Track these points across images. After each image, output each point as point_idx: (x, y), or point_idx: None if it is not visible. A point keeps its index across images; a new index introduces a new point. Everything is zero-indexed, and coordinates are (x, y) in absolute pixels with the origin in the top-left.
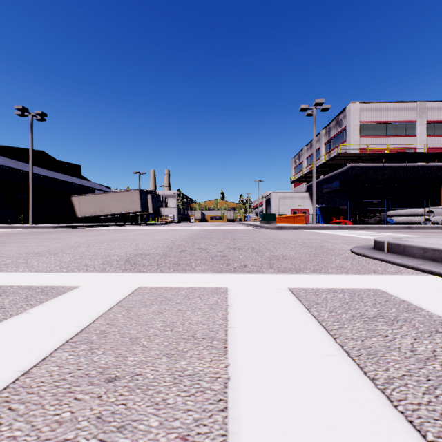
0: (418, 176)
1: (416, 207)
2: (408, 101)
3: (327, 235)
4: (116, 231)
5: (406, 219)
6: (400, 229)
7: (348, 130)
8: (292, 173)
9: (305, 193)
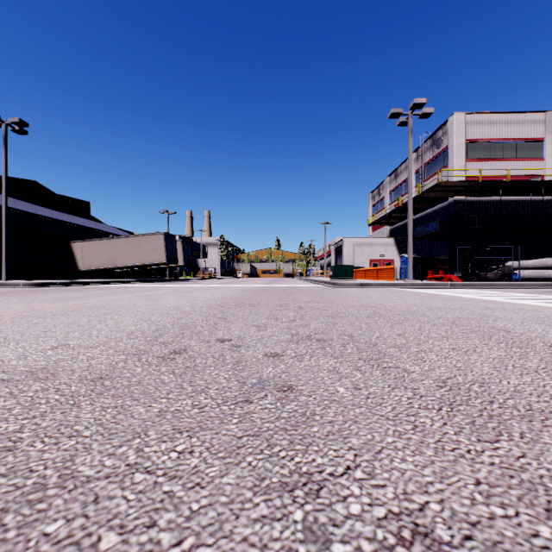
0: (546, 214)
1: (543, 257)
2: (533, 111)
3: (456, 300)
4: (117, 290)
5: (535, 274)
6: (541, 288)
7: (450, 152)
8: (369, 213)
9: (389, 239)
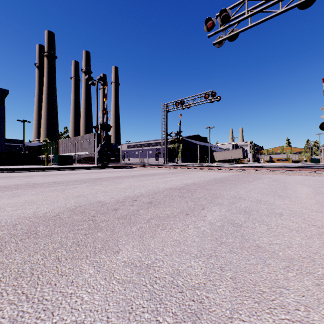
0: None
1: None
2: None
3: None
4: None
5: None
6: None
7: None
8: None
9: None
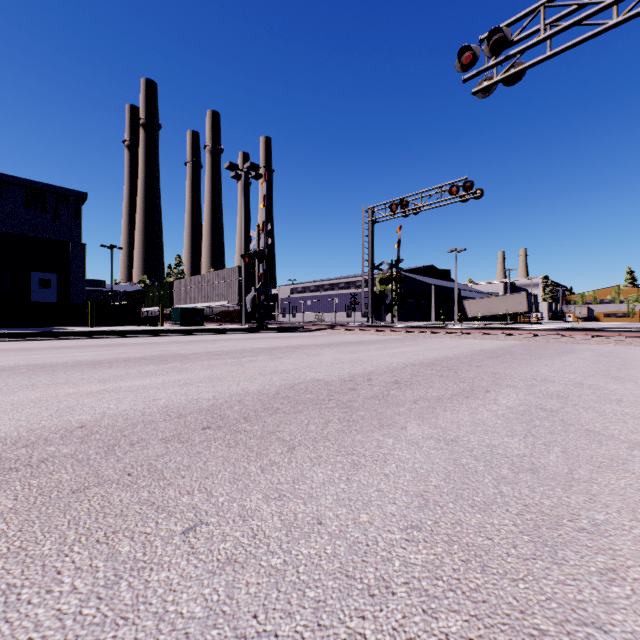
0: None
1: None
2: None
3: None
4: None
5: None
6: None
7: None
8: None
9: None
